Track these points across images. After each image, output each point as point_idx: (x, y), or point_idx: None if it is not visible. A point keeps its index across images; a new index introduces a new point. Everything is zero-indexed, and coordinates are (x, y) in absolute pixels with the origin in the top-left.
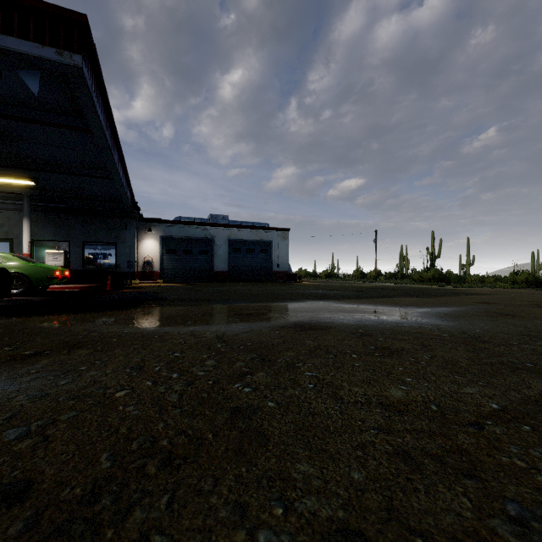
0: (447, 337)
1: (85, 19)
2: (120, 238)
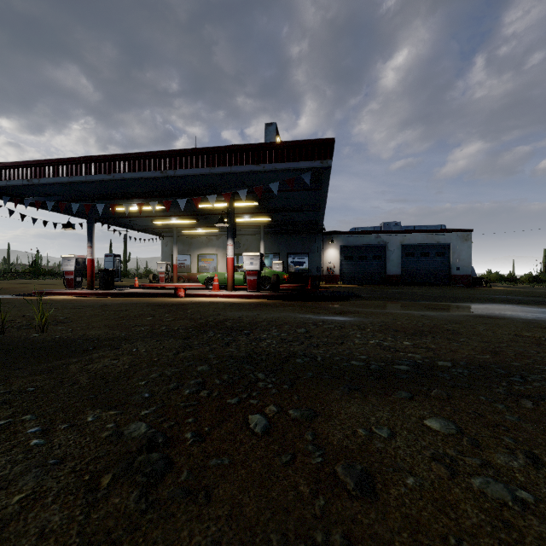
0: None
1: (334, 140)
2: (311, 249)
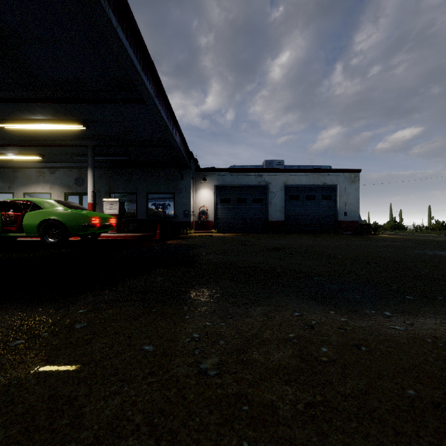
0: None
1: None
2: (177, 188)
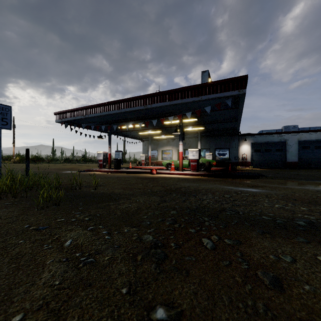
0: None
1: (247, 76)
2: (231, 145)
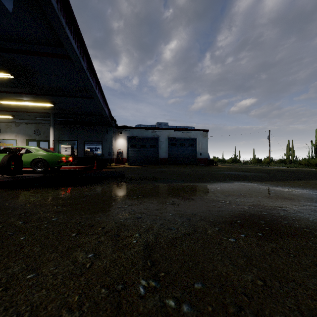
0: None
1: None
2: (104, 138)
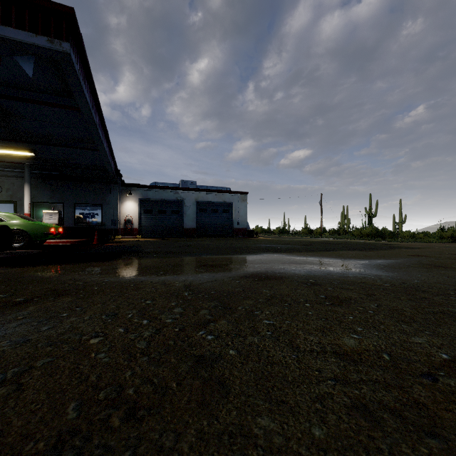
0: (389, 287)
1: (72, 11)
2: (105, 200)
